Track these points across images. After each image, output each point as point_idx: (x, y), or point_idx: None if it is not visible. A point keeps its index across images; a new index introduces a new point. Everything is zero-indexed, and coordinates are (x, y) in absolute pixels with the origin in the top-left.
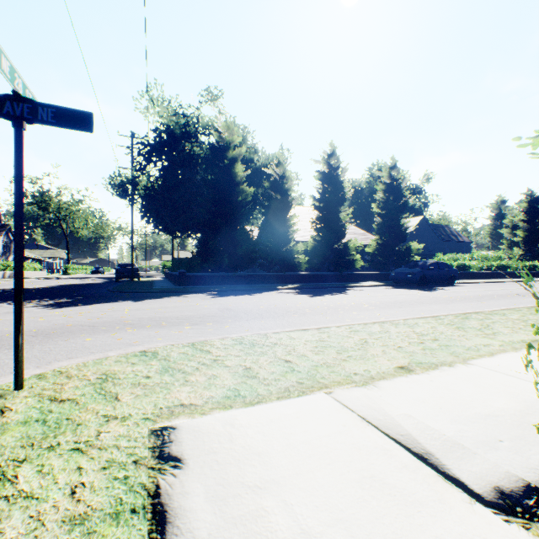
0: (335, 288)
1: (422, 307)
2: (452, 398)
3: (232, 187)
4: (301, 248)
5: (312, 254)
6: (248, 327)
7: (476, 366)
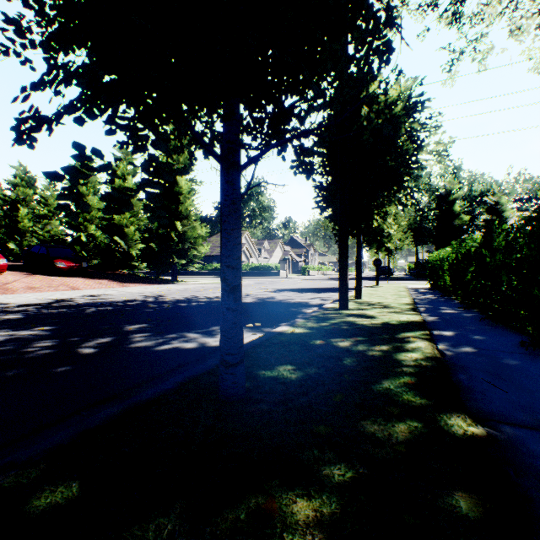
0: None
1: None
2: None
3: (452, 218)
4: None
5: None
6: None
7: None
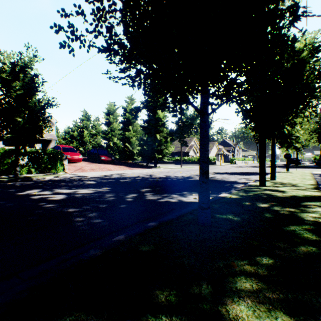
0: None
1: None
2: None
3: None
4: None
5: None
6: None
7: None
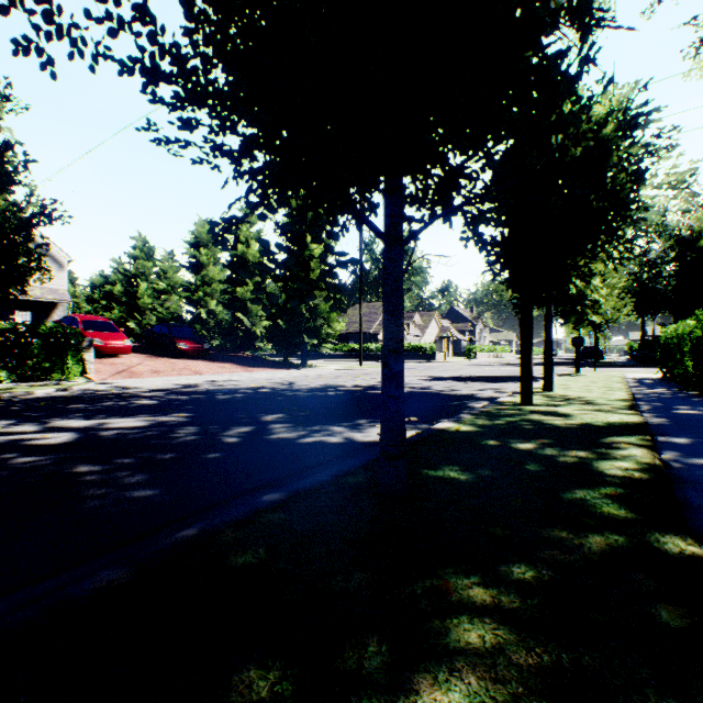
0: None
1: None
2: None
3: None
4: None
5: None
6: None
7: None
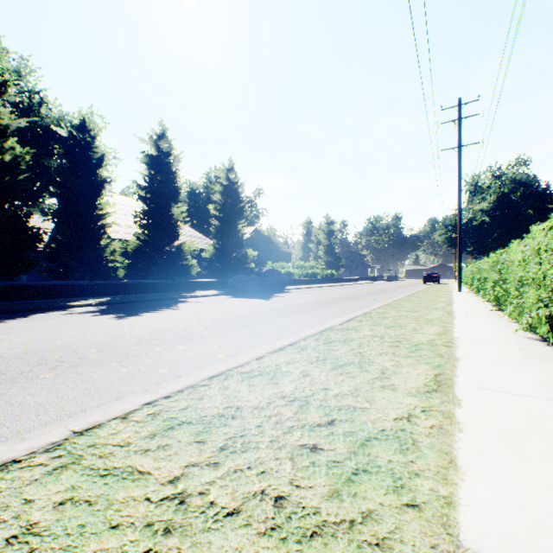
0: (164, 300)
1: (269, 324)
2: None
3: None
4: (118, 247)
5: (136, 257)
6: None
7: None
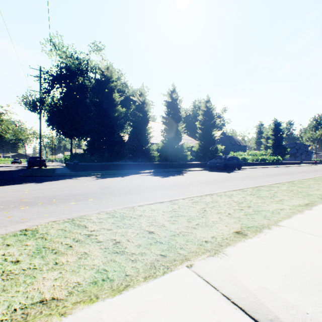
0: (176, 172)
1: (230, 183)
2: (288, 262)
3: (111, 107)
4: (155, 147)
5: (161, 151)
6: (120, 201)
7: (286, 228)
